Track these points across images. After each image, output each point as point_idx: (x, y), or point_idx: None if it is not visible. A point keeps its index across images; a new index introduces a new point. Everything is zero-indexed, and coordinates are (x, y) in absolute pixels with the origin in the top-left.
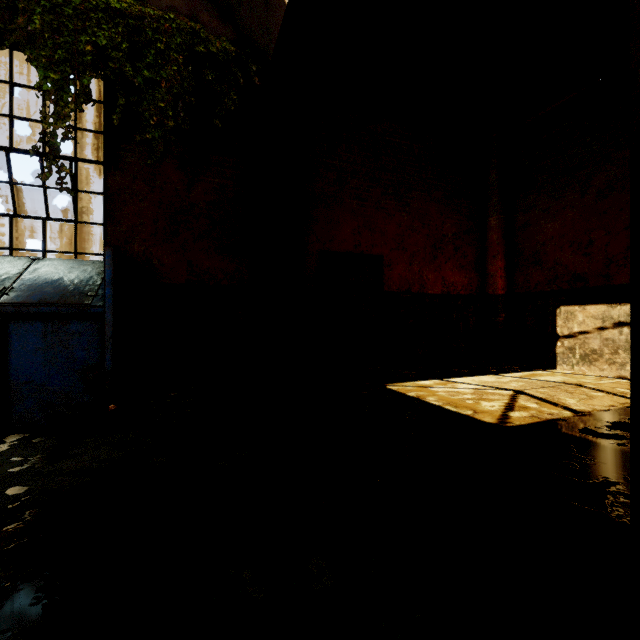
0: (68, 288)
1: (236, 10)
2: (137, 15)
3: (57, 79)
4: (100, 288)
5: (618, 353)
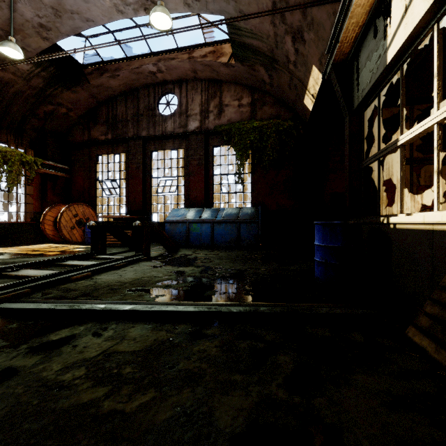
0: (250, 215)
1: (293, 108)
2: (261, 126)
3: (241, 154)
4: (257, 215)
5: None
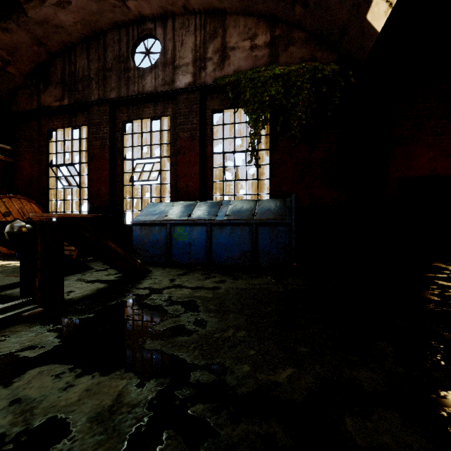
0: (274, 212)
1: (339, 43)
2: (287, 73)
3: (255, 117)
4: (286, 211)
5: None
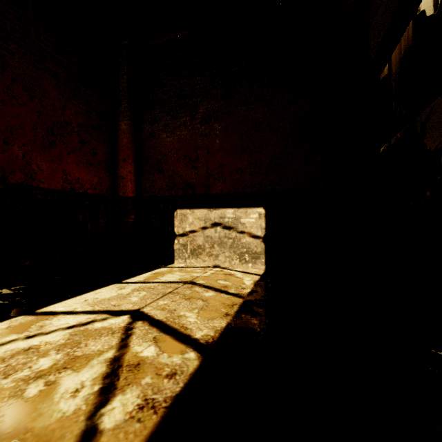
0: None
1: None
2: None
3: None
4: None
5: (214, 247)
